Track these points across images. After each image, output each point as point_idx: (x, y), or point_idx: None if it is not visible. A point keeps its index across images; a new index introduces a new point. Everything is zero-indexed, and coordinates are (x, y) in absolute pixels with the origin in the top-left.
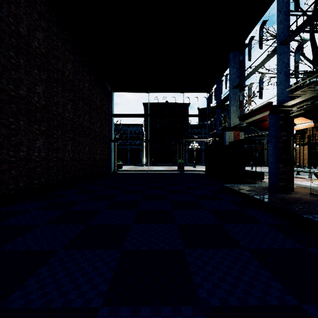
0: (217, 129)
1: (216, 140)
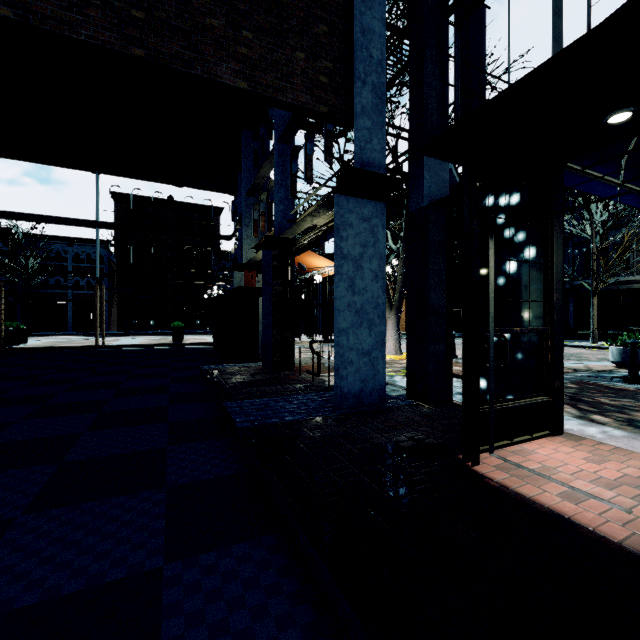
0: None
1: None
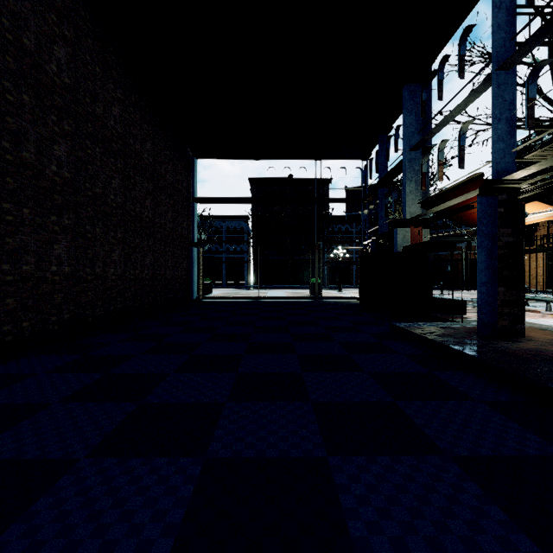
0: (380, 224)
1: (379, 244)
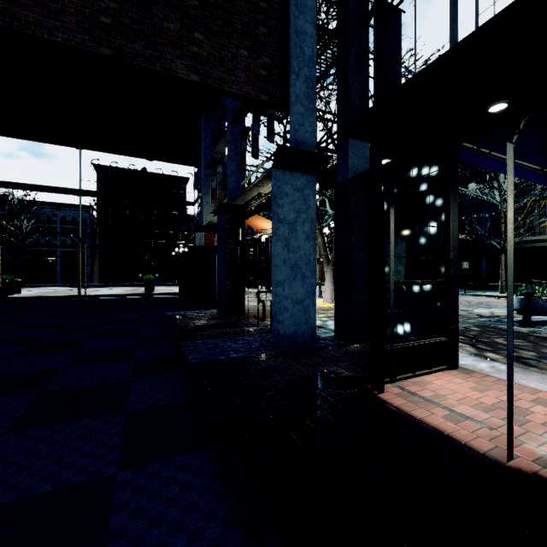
0: None
1: None
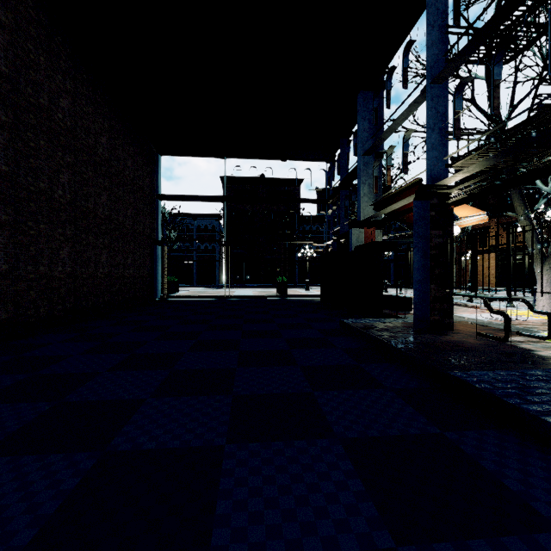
0: (341, 224)
1: (340, 244)
